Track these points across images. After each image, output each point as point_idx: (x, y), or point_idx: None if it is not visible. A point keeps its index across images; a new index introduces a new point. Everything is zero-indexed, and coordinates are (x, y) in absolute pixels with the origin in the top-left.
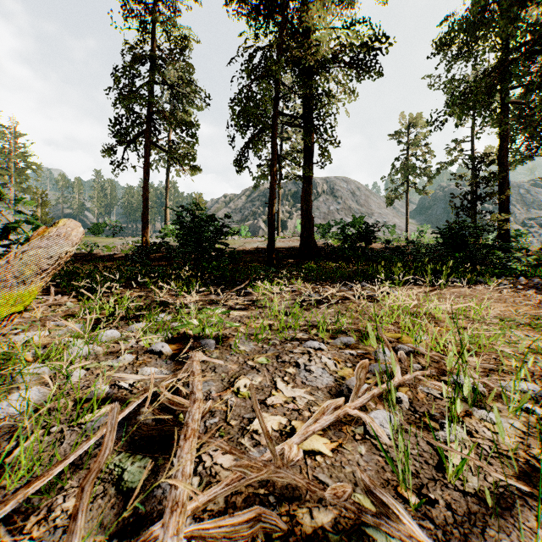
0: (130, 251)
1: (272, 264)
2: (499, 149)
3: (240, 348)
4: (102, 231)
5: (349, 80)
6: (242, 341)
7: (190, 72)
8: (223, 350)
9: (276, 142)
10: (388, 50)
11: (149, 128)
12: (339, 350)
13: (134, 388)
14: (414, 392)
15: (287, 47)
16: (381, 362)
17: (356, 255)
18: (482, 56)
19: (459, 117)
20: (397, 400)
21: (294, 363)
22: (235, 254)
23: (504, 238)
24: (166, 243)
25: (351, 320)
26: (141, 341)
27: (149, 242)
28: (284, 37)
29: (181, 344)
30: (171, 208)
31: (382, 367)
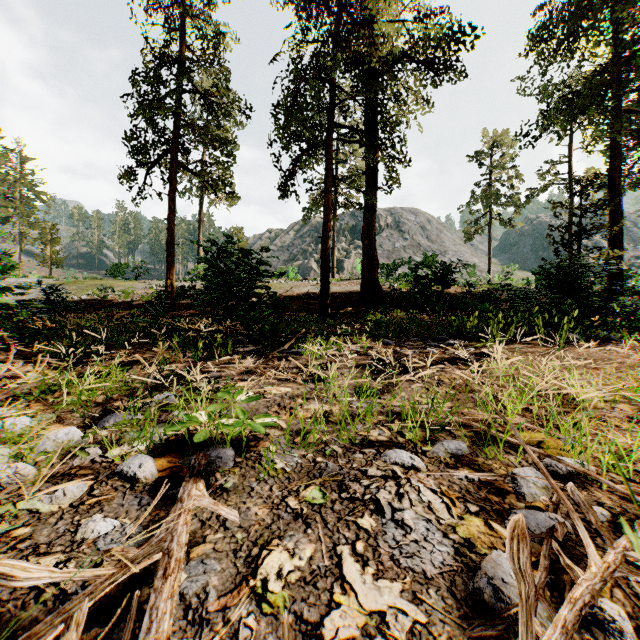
0: (153, 297)
1: (326, 313)
2: (609, 169)
3: (277, 465)
4: (122, 273)
5: (421, 85)
6: (281, 449)
7: (226, 78)
8: (248, 468)
9: (331, 161)
10: (472, 43)
11: (175, 146)
12: (446, 469)
13: (3, 634)
14: (627, 592)
15: (345, 41)
16: (529, 501)
17: (431, 301)
18: (592, 49)
19: (563, 127)
20: (608, 627)
21: (372, 504)
22: (277, 301)
23: (616, 280)
24: (192, 287)
25: (449, 403)
26: (111, 449)
27: (175, 286)
28: (342, 29)
29: (178, 455)
30: (198, 243)
31: (542, 521)
